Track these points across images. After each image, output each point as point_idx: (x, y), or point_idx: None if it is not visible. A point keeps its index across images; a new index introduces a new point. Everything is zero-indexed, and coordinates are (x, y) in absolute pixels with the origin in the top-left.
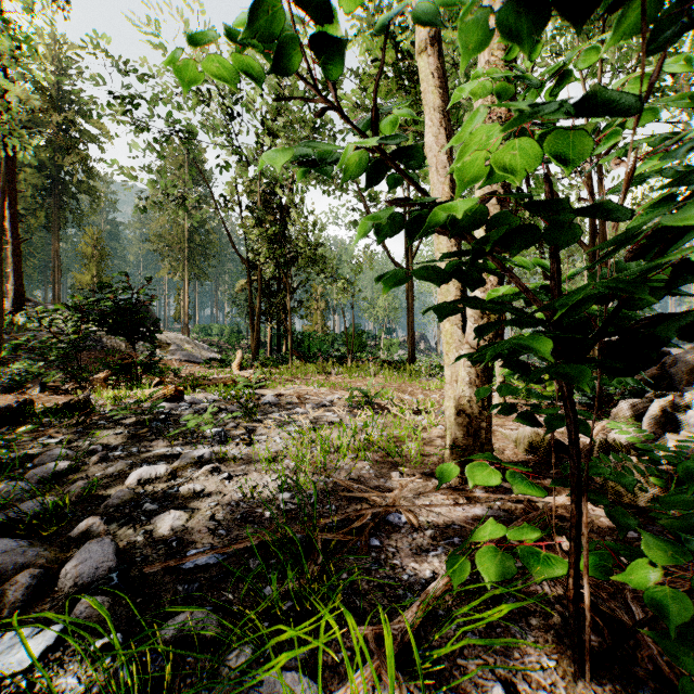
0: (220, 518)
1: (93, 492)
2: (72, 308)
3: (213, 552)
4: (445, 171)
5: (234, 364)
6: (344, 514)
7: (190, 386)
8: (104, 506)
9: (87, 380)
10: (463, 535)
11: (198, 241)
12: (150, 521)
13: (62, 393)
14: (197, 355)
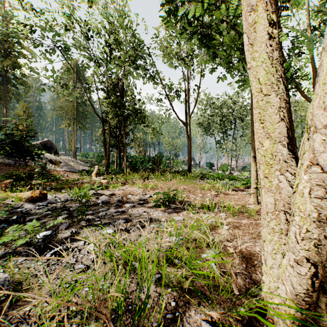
0: None
1: None
2: None
3: None
4: None
5: (93, 173)
6: None
7: (59, 188)
8: None
9: None
10: None
11: (81, 110)
12: None
13: None
14: (76, 168)
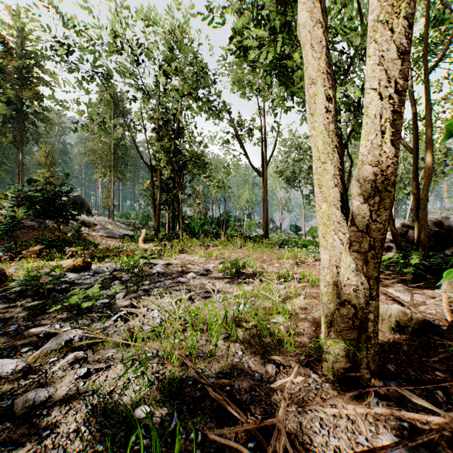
0: None
1: None
2: (9, 197)
3: None
4: (320, 46)
5: (140, 239)
6: None
7: (101, 257)
8: None
9: (20, 252)
10: None
11: (120, 154)
12: None
13: None
14: (116, 232)
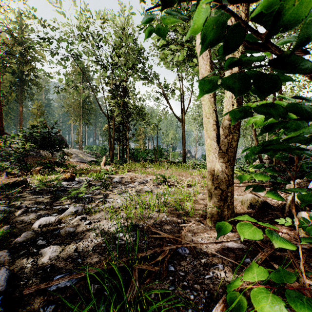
0: (80, 250)
1: (12, 233)
2: (22, 136)
3: (69, 278)
4: (207, 58)
5: (102, 163)
6: (152, 250)
7: (79, 173)
8: (14, 242)
9: (29, 170)
10: (224, 262)
11: (86, 107)
12: (38, 252)
13: (16, 176)
14: (85, 159)
